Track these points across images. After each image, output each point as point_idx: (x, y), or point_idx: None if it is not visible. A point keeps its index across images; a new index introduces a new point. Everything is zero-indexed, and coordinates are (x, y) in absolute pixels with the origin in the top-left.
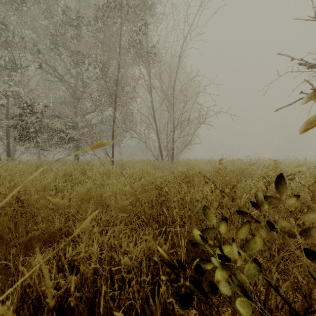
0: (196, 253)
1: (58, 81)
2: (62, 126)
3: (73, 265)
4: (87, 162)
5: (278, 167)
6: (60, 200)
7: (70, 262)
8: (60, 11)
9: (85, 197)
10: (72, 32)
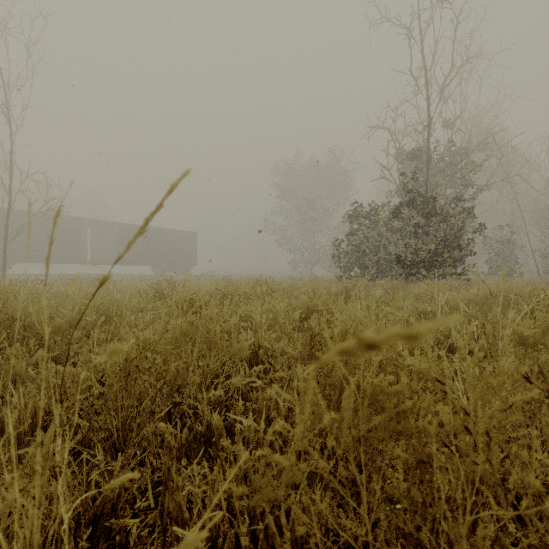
0: None
1: None
2: None
3: None
4: None
5: None
6: None
7: None
8: None
9: None
10: None
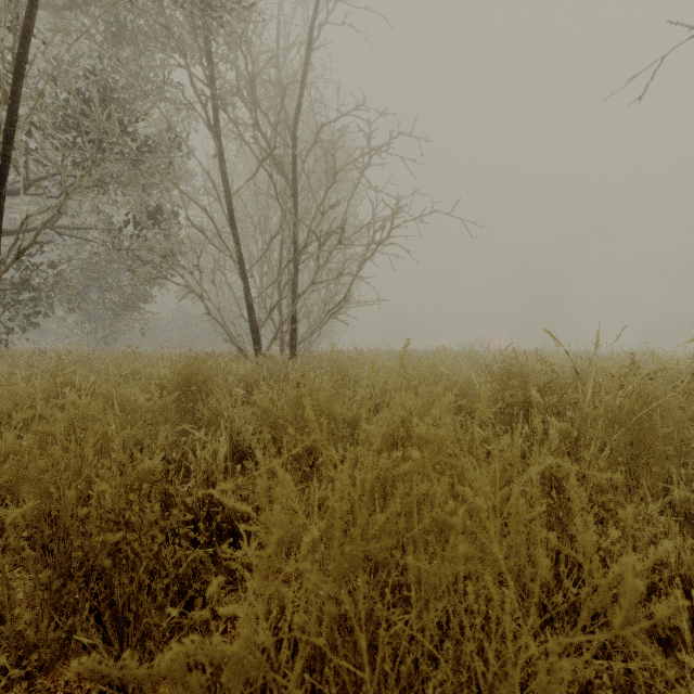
0: None
1: None
2: None
3: None
4: None
5: None
6: None
7: None
8: None
9: None
10: None
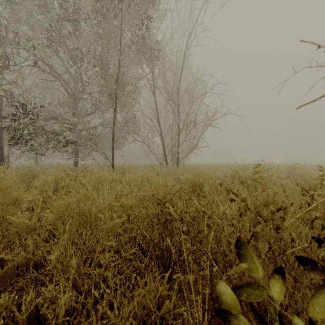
0: (221, 321)
1: (55, 81)
2: (59, 128)
3: (37, 318)
4: (85, 167)
5: (294, 172)
6: (27, 220)
7: (30, 315)
8: (56, 4)
9: (64, 214)
10: (70, 28)
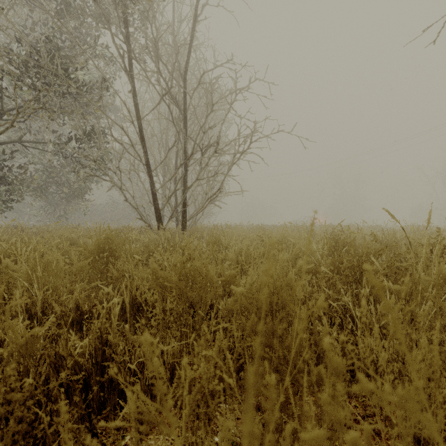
0: None
1: None
2: None
3: None
4: None
5: None
6: None
7: None
8: None
9: None
10: None
